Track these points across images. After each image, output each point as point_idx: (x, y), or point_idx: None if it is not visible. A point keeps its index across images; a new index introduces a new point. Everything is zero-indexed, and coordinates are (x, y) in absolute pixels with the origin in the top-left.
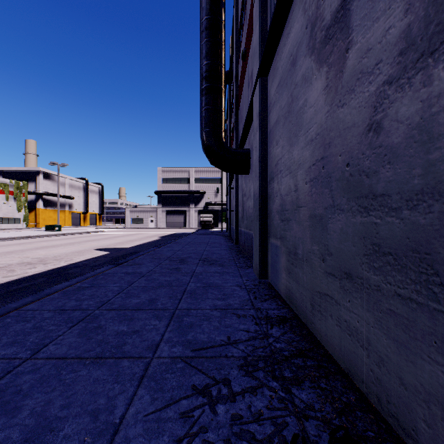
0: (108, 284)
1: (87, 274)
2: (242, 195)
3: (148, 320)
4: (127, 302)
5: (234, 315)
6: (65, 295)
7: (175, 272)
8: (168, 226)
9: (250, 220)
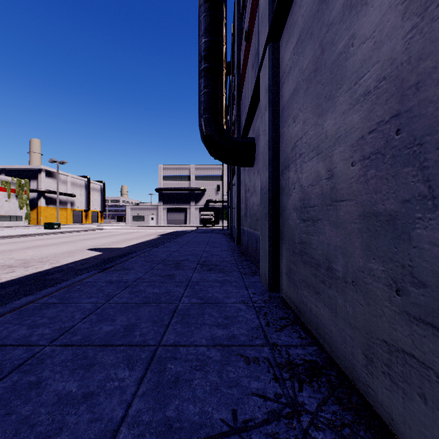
0: (82, 298)
1: (61, 283)
2: (245, 191)
3: (113, 369)
4: (95, 330)
5: (240, 358)
6: (19, 318)
7: (167, 281)
8: (169, 224)
9: (254, 218)
